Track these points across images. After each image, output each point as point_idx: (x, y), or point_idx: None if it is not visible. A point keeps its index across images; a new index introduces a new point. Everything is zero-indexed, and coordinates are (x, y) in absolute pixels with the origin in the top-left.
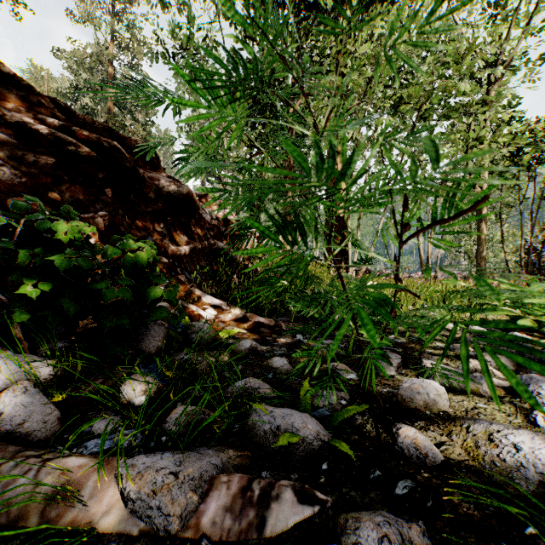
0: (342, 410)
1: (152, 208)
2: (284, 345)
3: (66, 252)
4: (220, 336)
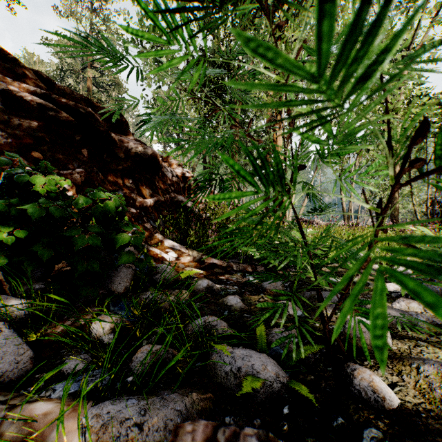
0: (297, 350)
1: (122, 166)
2: (236, 284)
3: (40, 202)
4: (180, 277)
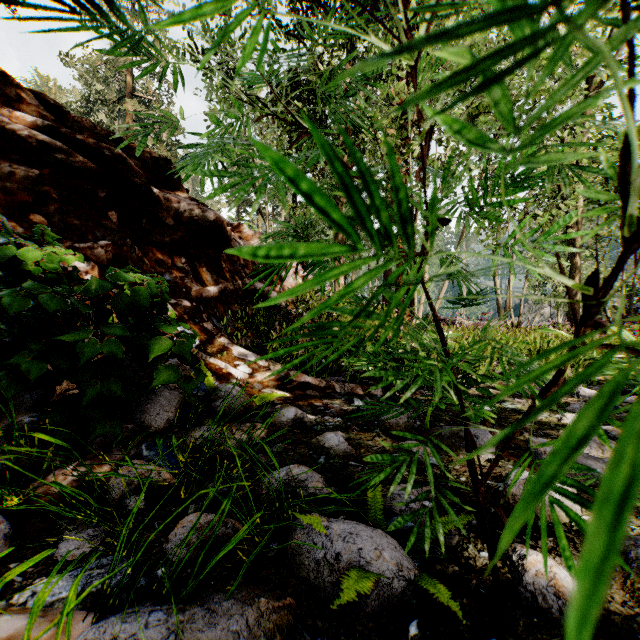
0: (432, 524)
1: (171, 237)
2: (339, 413)
3: (25, 287)
4: (254, 403)
